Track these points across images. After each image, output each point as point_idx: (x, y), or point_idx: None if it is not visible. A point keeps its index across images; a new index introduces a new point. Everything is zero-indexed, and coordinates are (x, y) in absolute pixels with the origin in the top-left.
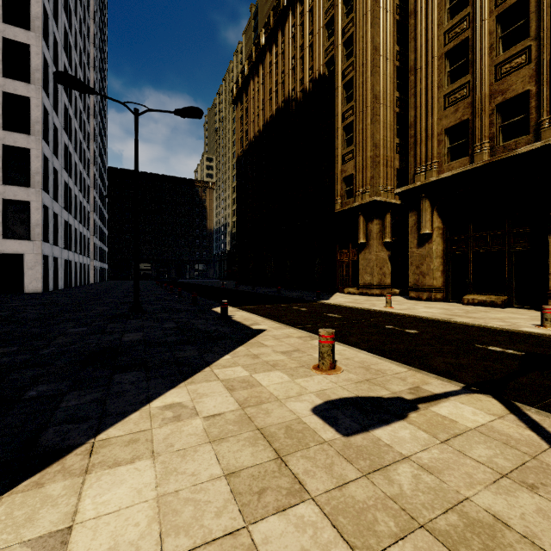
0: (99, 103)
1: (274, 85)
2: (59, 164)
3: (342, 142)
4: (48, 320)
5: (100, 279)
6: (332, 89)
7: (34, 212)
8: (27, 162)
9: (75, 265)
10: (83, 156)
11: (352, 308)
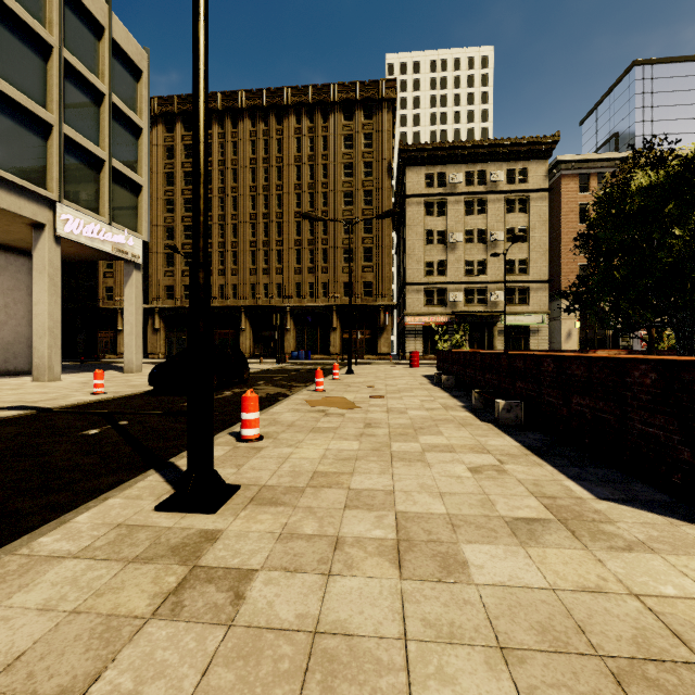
0: None
1: None
2: None
3: (104, 264)
4: None
5: None
6: None
7: None
8: None
9: None
10: None
11: None
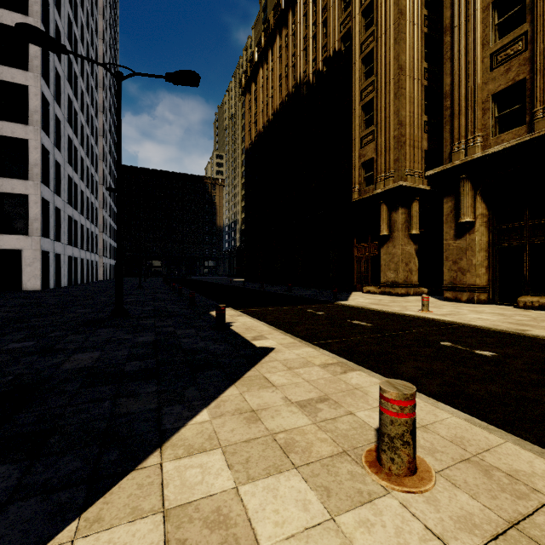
0: (109, 101)
1: (284, 70)
2: (62, 158)
3: (360, 123)
4: (1, 328)
5: (110, 276)
6: (349, 66)
7: (33, 206)
8: (26, 153)
9: (81, 262)
10: (91, 152)
11: (380, 312)
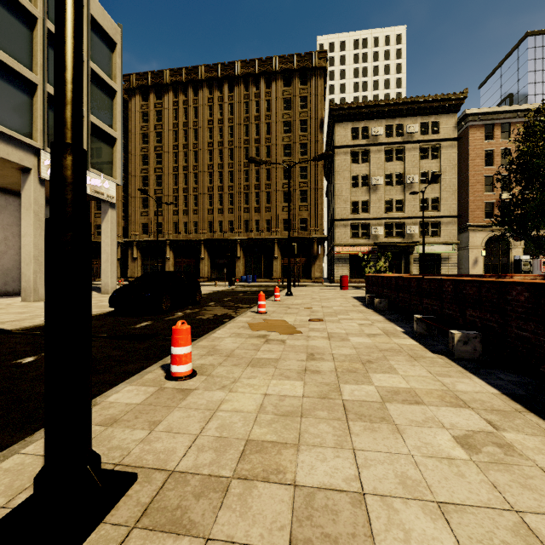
0: None
1: None
2: None
3: (94, 207)
4: None
5: None
6: None
7: None
8: None
9: None
10: None
11: None
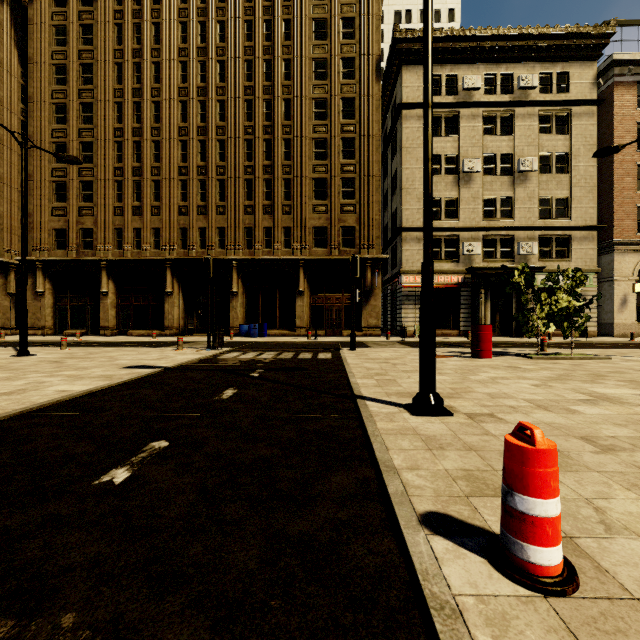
0: None
1: None
2: None
3: None
4: None
5: None
6: None
7: None
8: None
9: None
10: None
11: None
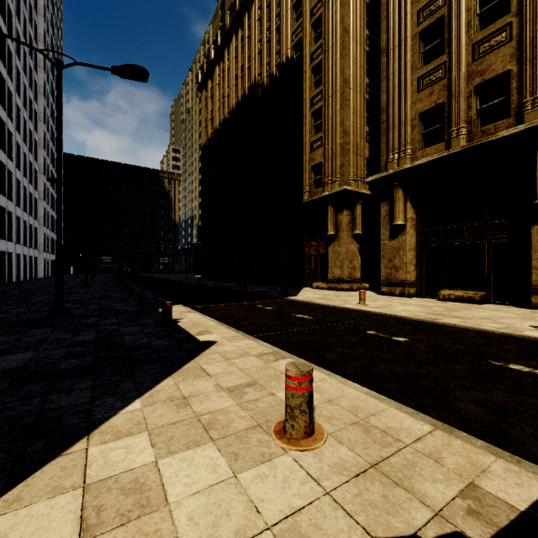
0: (51, 83)
1: (240, 70)
2: None
3: (310, 129)
4: None
5: (52, 273)
6: (300, 74)
7: None
8: None
9: (17, 258)
10: (30, 137)
11: (323, 306)
